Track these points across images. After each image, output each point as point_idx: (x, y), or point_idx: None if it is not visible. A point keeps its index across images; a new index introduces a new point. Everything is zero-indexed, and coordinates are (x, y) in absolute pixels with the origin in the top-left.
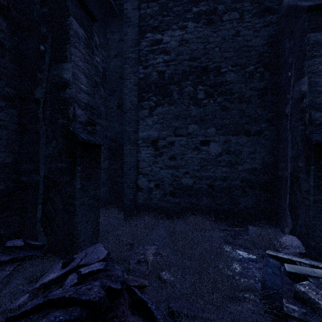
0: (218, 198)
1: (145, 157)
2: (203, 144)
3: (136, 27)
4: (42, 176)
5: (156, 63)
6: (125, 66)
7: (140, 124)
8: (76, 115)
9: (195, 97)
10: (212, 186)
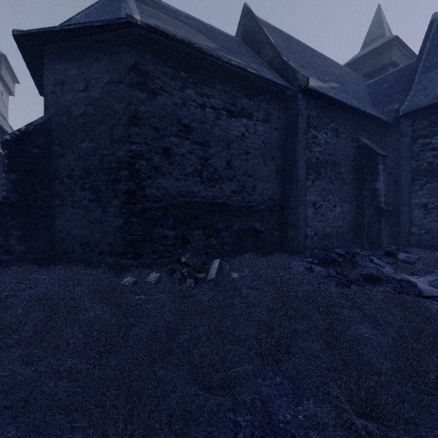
0: None
1: (416, 215)
2: None
3: (410, 137)
4: (366, 222)
5: (426, 157)
6: (401, 161)
7: (413, 195)
8: (381, 200)
9: None
10: None
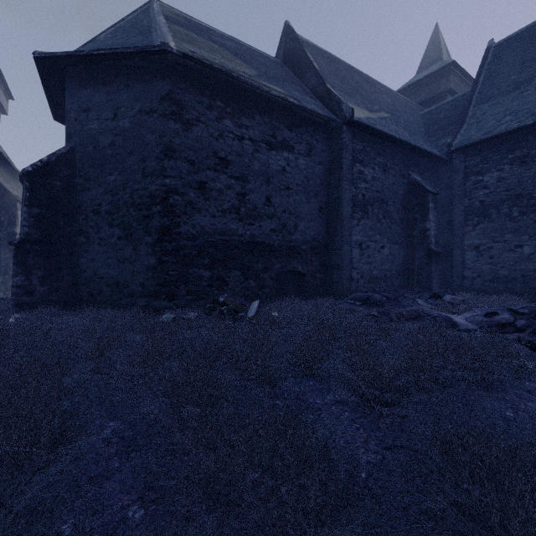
0: (530, 284)
1: (469, 257)
2: (517, 247)
3: (462, 174)
4: (416, 265)
5: (478, 195)
6: (454, 200)
7: (465, 236)
8: (431, 241)
9: (510, 215)
10: (525, 276)
